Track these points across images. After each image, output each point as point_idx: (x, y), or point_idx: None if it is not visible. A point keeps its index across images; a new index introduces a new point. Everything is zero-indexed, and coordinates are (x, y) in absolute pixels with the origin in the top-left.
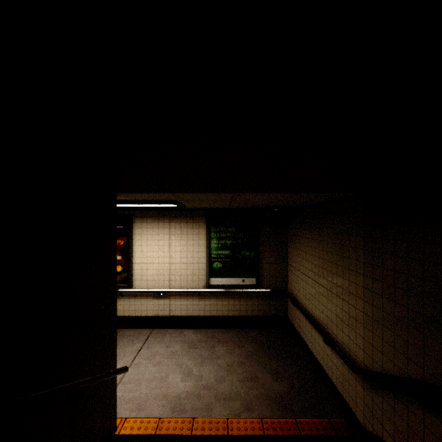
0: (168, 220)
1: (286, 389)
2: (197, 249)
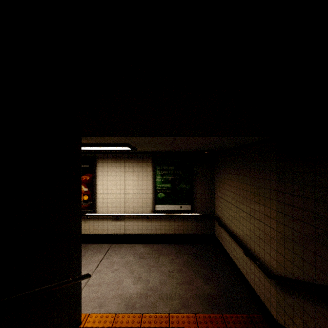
0: (123, 161)
1: (215, 291)
2: (145, 183)
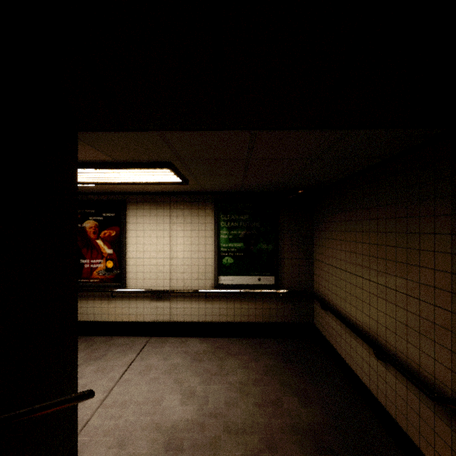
0: (168, 206)
1: (320, 418)
2: (203, 241)
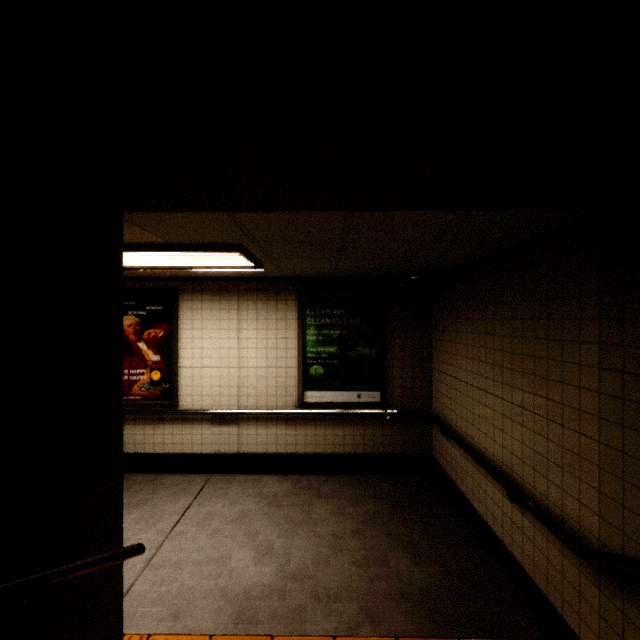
0: (236, 297)
1: (438, 581)
2: (283, 344)
